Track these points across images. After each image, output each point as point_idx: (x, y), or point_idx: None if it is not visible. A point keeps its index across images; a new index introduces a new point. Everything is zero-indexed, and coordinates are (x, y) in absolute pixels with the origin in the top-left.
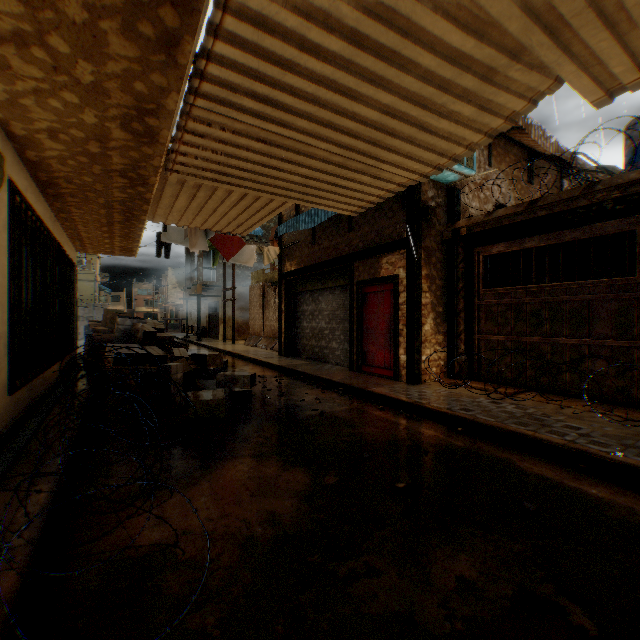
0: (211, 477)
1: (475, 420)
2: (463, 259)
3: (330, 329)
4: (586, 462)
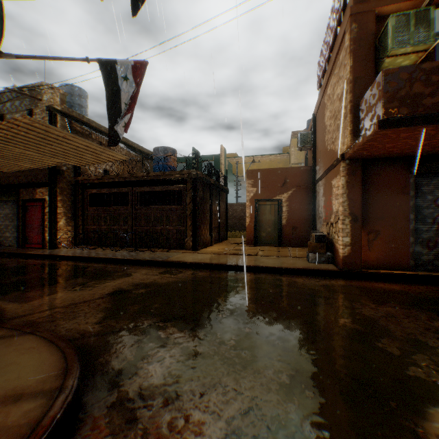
0: None
1: (65, 255)
2: (82, 193)
3: (6, 225)
4: (90, 259)
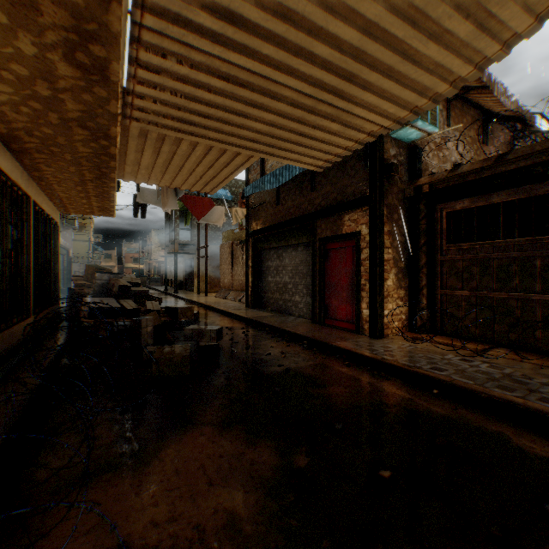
0: (166, 454)
1: (452, 382)
2: (425, 215)
3: (293, 283)
4: None
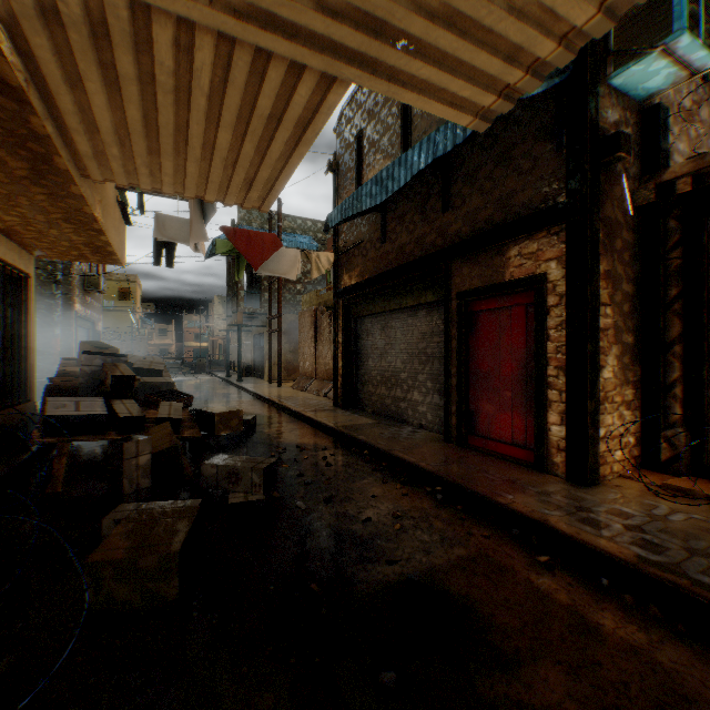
0: None
1: None
2: (677, 241)
3: (409, 371)
4: None
